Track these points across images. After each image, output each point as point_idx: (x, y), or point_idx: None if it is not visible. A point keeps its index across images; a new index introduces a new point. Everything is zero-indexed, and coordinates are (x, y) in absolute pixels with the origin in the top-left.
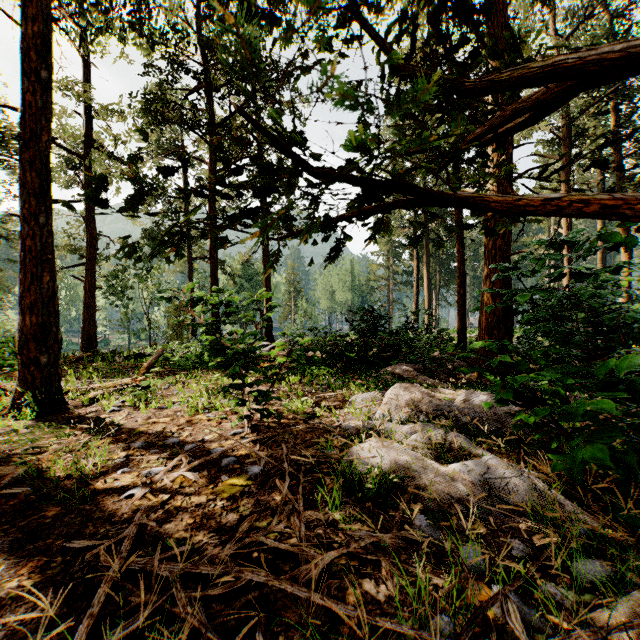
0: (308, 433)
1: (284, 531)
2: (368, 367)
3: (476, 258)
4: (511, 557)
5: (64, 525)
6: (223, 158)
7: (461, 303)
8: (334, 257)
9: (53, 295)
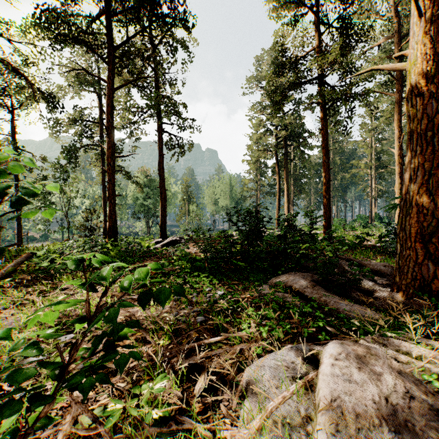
0: None
1: None
2: (255, 274)
3: (319, 175)
4: None
5: None
6: None
7: (327, 206)
8: None
9: None
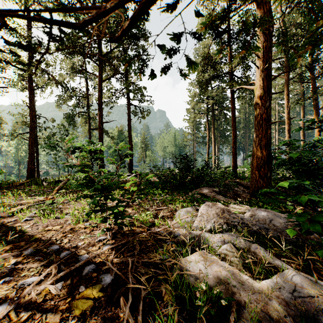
0: (150, 239)
1: None
2: (185, 189)
3: (238, 130)
4: None
5: None
6: None
7: (234, 152)
8: None
9: None
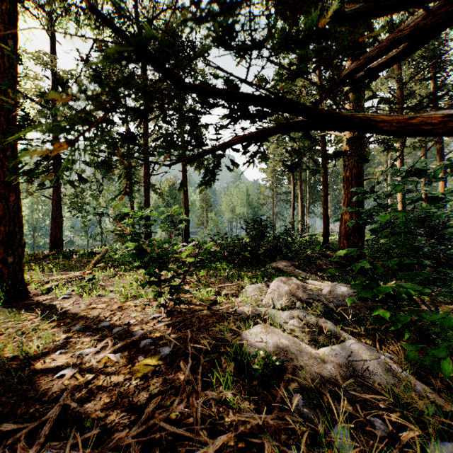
0: (210, 317)
1: (184, 411)
2: (258, 263)
3: (335, 183)
4: (374, 436)
5: (1, 404)
6: (95, 78)
7: (325, 215)
8: (209, 181)
9: (18, 210)
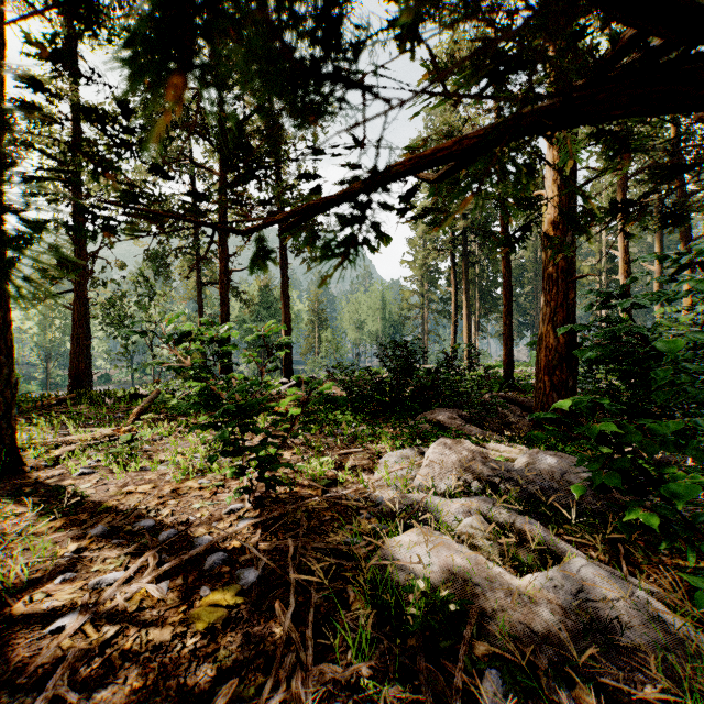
0: (327, 509)
1: None
2: (402, 412)
3: (520, 284)
4: None
5: None
6: None
7: (508, 335)
8: (348, 247)
9: (6, 328)
